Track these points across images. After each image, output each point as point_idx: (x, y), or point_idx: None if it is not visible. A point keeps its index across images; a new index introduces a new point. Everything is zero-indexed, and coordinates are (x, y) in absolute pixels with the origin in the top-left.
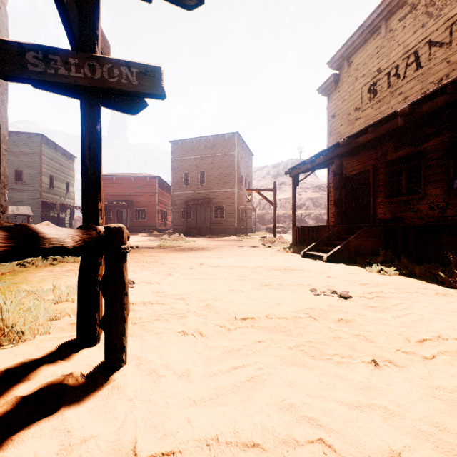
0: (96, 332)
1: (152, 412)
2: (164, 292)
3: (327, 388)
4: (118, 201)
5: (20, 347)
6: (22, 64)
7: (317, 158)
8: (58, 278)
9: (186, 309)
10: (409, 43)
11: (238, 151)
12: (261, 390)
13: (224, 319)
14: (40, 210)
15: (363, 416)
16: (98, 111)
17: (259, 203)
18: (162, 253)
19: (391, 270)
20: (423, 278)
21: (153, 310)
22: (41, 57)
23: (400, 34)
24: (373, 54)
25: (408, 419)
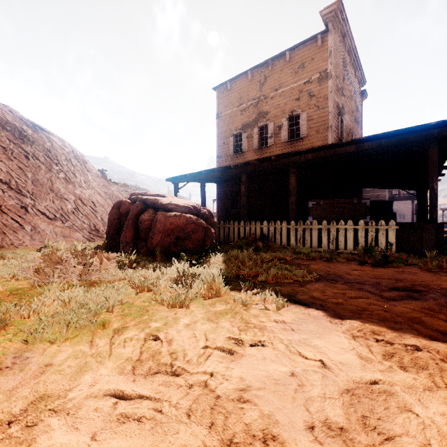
0: None
1: None
2: None
3: None
4: None
5: None
6: None
7: None
8: None
9: None
10: None
11: None
12: None
13: None
14: None
15: None
16: None
17: None
18: None
19: None
20: None
21: None
22: None
23: None
24: None
25: None
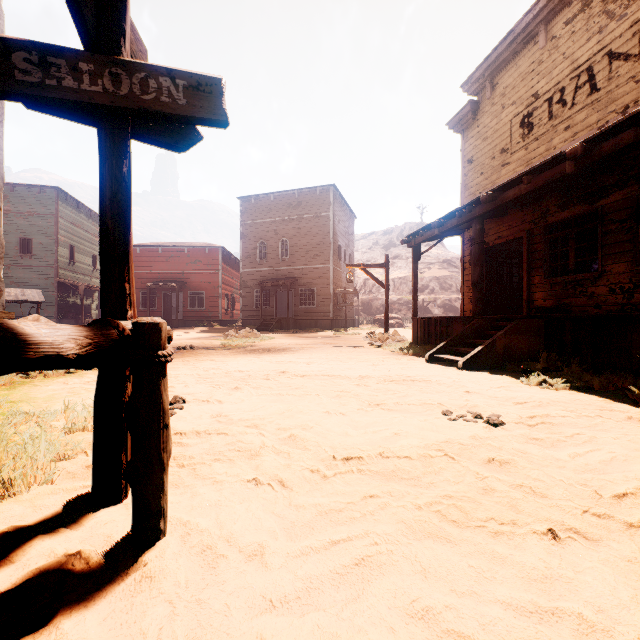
0: (121, 482)
1: (203, 623)
2: (228, 415)
3: (482, 578)
4: (166, 281)
5: (5, 505)
6: (6, 71)
7: (447, 220)
8: (75, 393)
9: (259, 443)
10: (580, 55)
11: (334, 211)
12: (378, 581)
13: (317, 459)
14: (56, 294)
15: (546, 632)
16: (126, 144)
17: (364, 285)
18: (227, 355)
19: (558, 382)
20: (606, 393)
21: (211, 444)
22: (36, 60)
23: (567, 43)
24: (528, 72)
25: (620, 637)
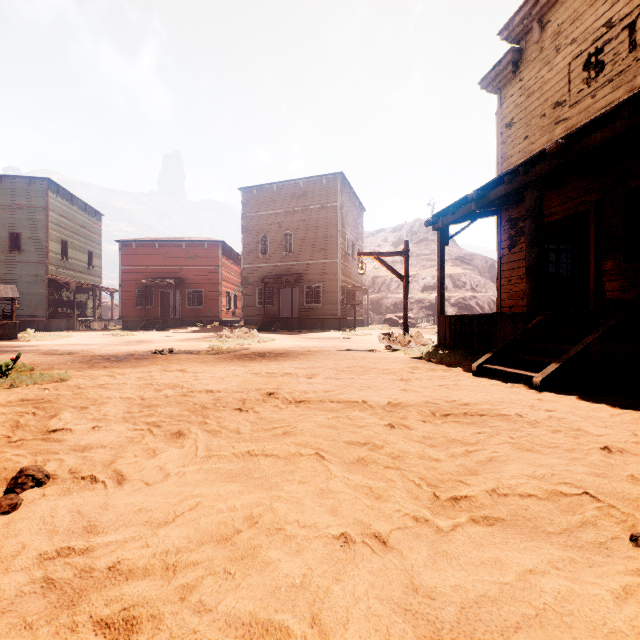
0: None
1: None
2: (92, 548)
3: None
4: (163, 278)
5: None
6: None
7: (489, 190)
8: None
9: None
10: None
11: (342, 201)
12: None
13: None
14: (46, 292)
15: None
16: None
17: (372, 283)
18: (207, 363)
19: None
20: None
21: None
22: None
23: None
24: None
25: None
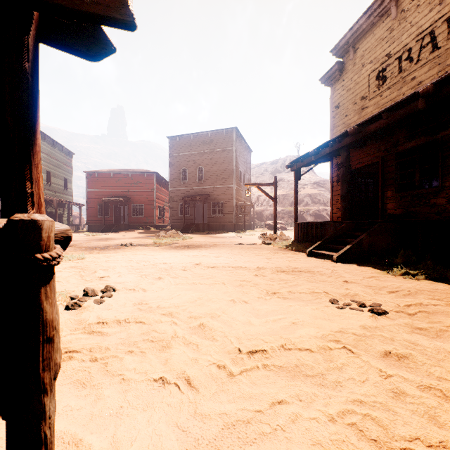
0: None
1: None
2: (148, 303)
3: None
4: (116, 197)
5: None
6: None
7: (321, 149)
8: None
9: (171, 332)
10: (424, 22)
11: (236, 146)
12: None
13: (223, 351)
14: None
15: None
16: (27, 39)
17: (257, 200)
18: (156, 251)
19: (418, 273)
20: None
21: (128, 333)
22: None
23: (414, 14)
24: (382, 38)
25: None
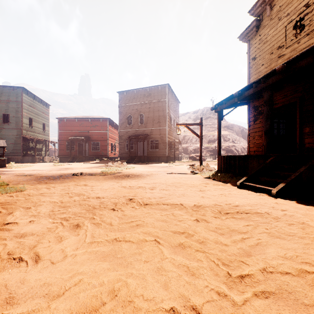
0: None
1: None
2: None
3: None
4: (79, 136)
5: None
6: None
7: (244, 91)
8: None
9: None
10: None
11: (168, 98)
12: None
13: None
14: (21, 143)
15: None
16: None
17: (183, 139)
18: (99, 180)
19: None
20: None
21: None
22: None
23: None
24: None
25: None
